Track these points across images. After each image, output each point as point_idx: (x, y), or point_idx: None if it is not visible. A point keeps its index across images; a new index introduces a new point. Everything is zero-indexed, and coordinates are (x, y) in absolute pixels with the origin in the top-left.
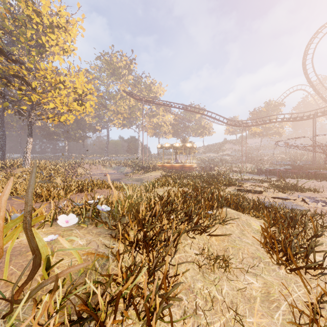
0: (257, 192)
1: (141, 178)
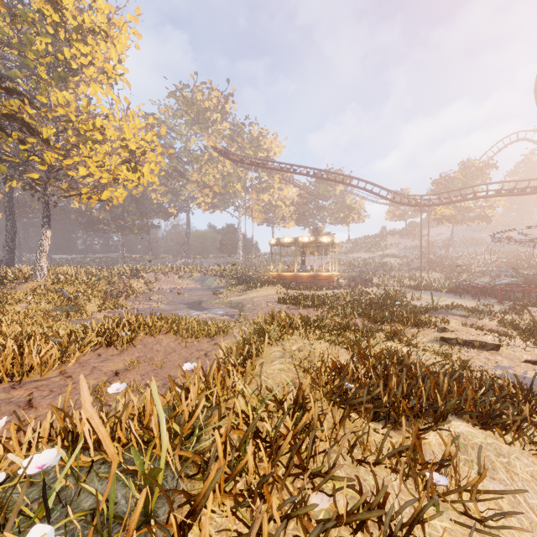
0: (487, 348)
1: (241, 301)
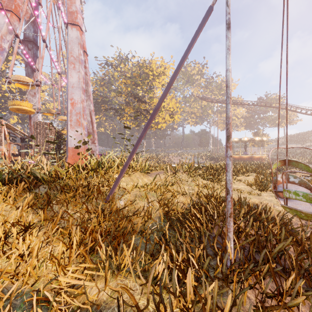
0: (292, 172)
1: None
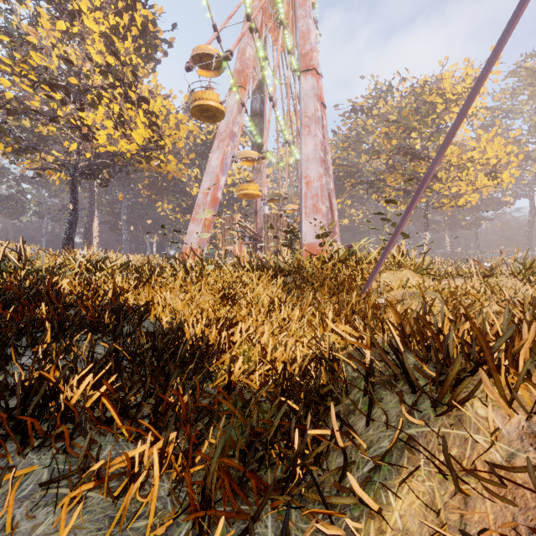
0: None
1: None
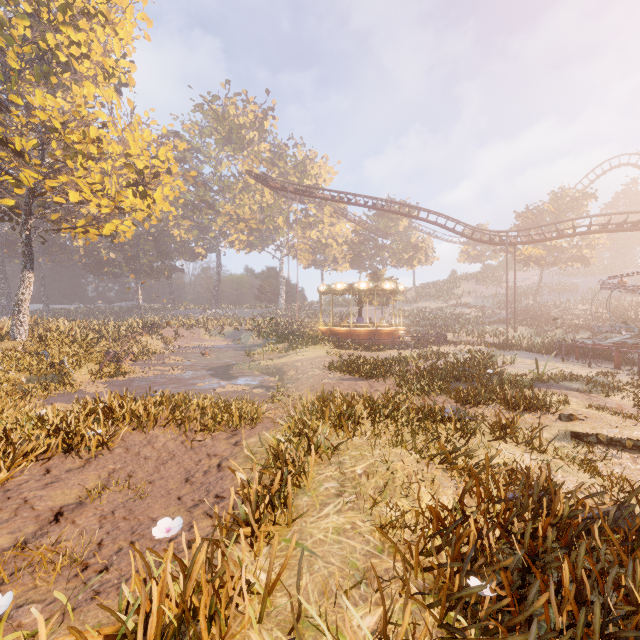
0: None
1: (281, 366)
